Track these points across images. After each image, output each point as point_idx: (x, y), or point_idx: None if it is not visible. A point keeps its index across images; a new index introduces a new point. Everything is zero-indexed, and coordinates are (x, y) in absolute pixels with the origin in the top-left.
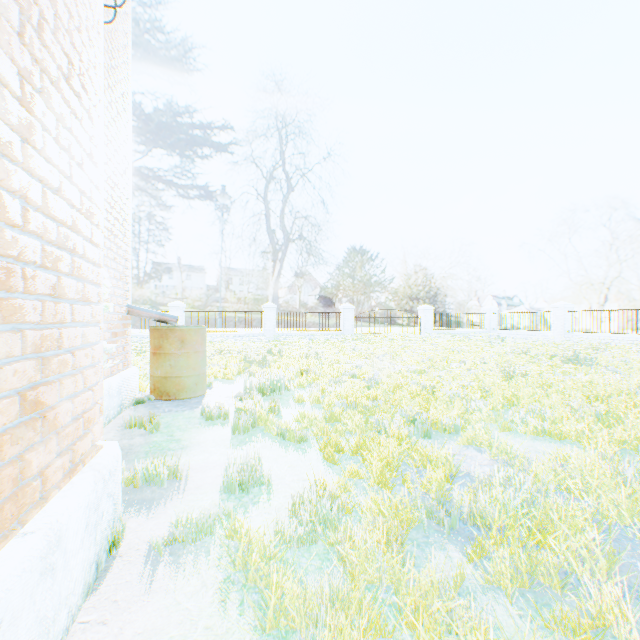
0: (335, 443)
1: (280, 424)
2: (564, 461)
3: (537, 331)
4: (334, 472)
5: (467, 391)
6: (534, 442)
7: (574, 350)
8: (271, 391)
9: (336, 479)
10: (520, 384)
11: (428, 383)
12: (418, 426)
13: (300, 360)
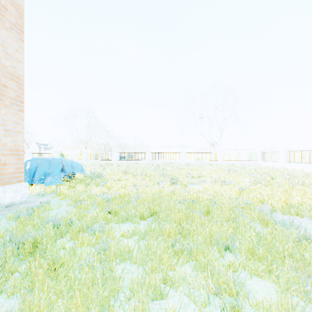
0: None
1: None
2: None
3: None
4: None
5: None
6: None
7: None
8: None
9: None
10: None
11: None
12: None
13: None
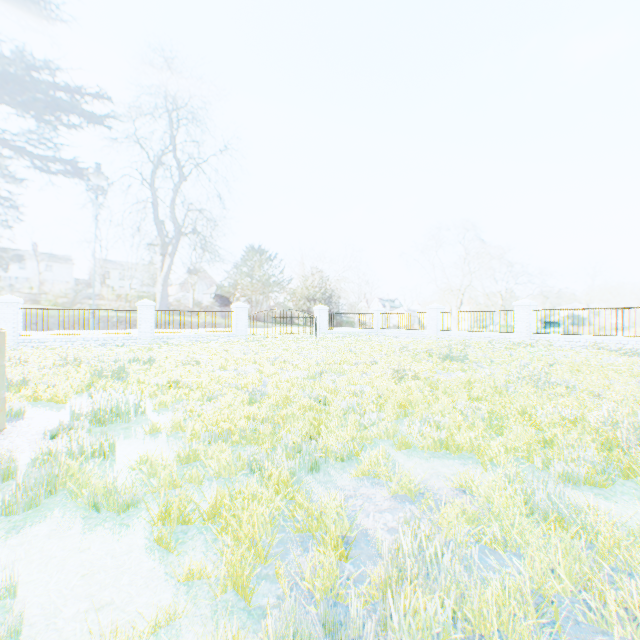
0: (179, 510)
1: (94, 485)
2: (469, 487)
3: (416, 330)
4: (165, 573)
5: (361, 399)
6: (434, 461)
7: (448, 347)
8: (117, 417)
9: (152, 609)
10: (411, 386)
11: (321, 391)
12: (305, 459)
13: (174, 369)
